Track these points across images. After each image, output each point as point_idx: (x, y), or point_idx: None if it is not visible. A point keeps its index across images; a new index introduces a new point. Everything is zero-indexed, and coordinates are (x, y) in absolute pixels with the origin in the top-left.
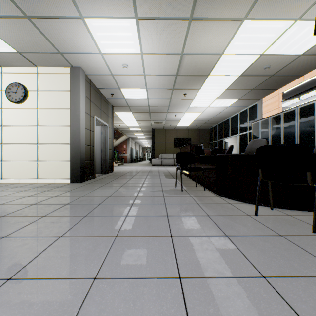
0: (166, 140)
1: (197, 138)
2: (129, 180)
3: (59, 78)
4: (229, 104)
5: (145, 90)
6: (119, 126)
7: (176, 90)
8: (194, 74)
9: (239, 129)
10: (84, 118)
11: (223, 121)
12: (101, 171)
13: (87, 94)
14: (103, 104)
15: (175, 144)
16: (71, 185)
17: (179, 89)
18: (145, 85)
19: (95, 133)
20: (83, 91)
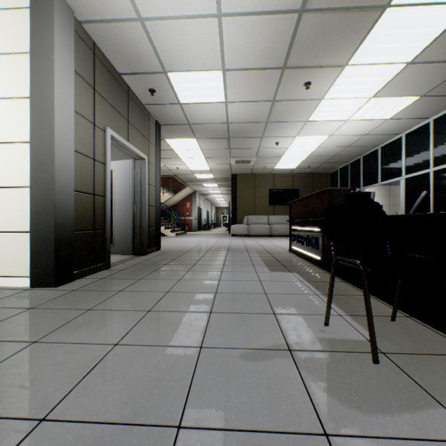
0: (256, 194)
1: (308, 188)
2: (181, 277)
3: (4, 20)
4: (394, 112)
5: (220, 75)
6: (177, 170)
7: (289, 72)
8: (350, 2)
9: (404, 166)
10: (68, 124)
11: (363, 156)
12: (134, 250)
13: (83, 70)
14: (134, 113)
15: (271, 200)
16: (16, 299)
17: (298, 67)
18: (222, 56)
19: (109, 166)
20: (66, 56)
